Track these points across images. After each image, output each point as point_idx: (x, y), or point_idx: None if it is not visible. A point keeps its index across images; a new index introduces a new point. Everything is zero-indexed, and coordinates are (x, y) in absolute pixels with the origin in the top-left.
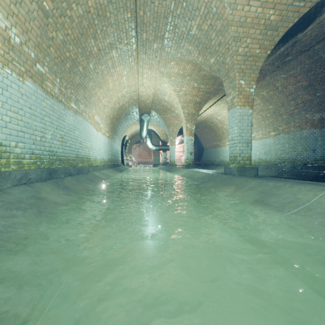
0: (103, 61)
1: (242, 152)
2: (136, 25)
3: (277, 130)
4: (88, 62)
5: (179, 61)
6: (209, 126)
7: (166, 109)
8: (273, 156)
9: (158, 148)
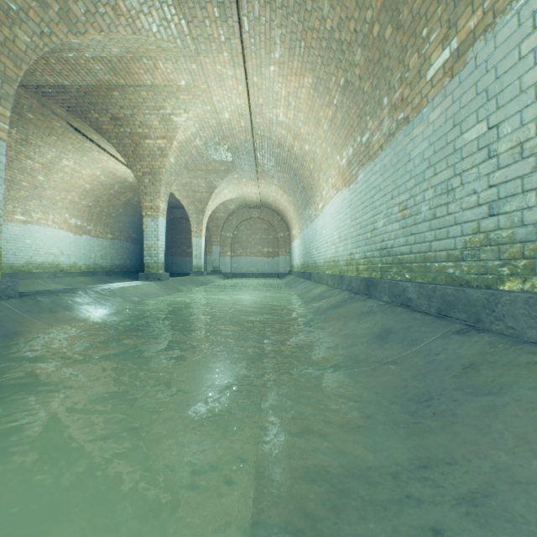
0: None
1: None
2: None
3: None
4: None
5: None
6: None
7: None
8: None
9: None
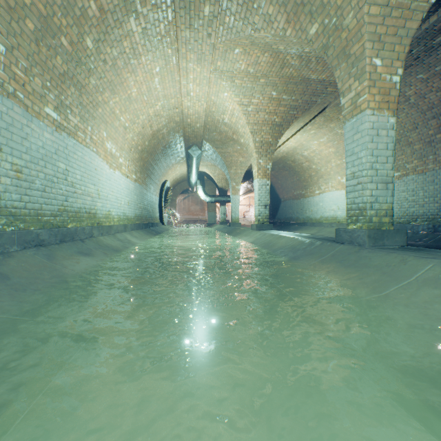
0: (114, 38)
1: (377, 199)
2: None
3: (402, 168)
4: (80, 33)
5: (249, 45)
6: (289, 167)
7: (225, 140)
8: (395, 211)
9: (213, 200)
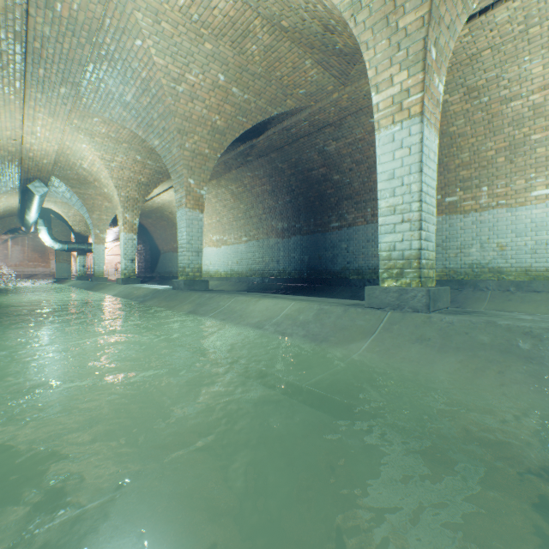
0: None
1: (193, 262)
2: (25, 52)
3: (248, 235)
4: None
5: (109, 120)
6: (168, 218)
7: (86, 180)
8: (245, 267)
9: (67, 247)
